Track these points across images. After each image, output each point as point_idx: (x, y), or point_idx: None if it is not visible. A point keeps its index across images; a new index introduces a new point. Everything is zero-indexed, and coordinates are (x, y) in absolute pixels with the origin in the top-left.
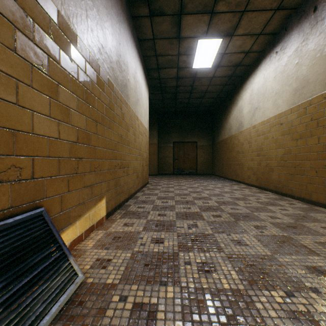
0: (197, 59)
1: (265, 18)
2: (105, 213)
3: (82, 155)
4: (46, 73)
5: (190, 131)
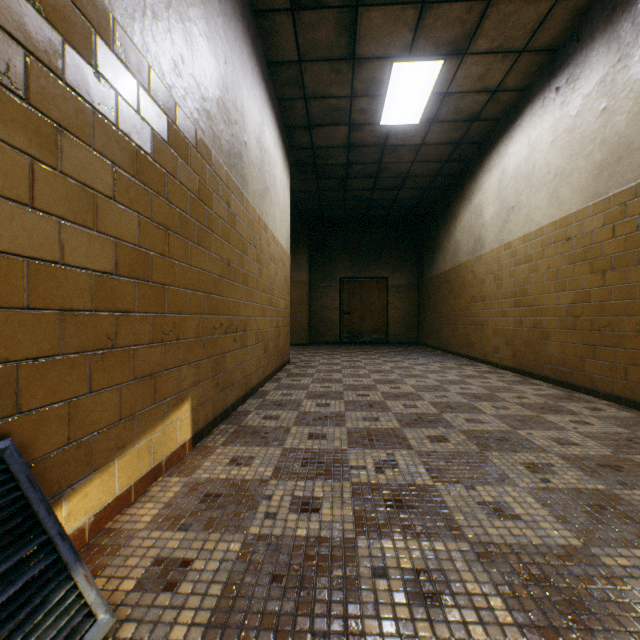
0: (391, 105)
1: (536, 15)
2: (190, 433)
3: (130, 304)
4: (19, 95)
5: (374, 257)
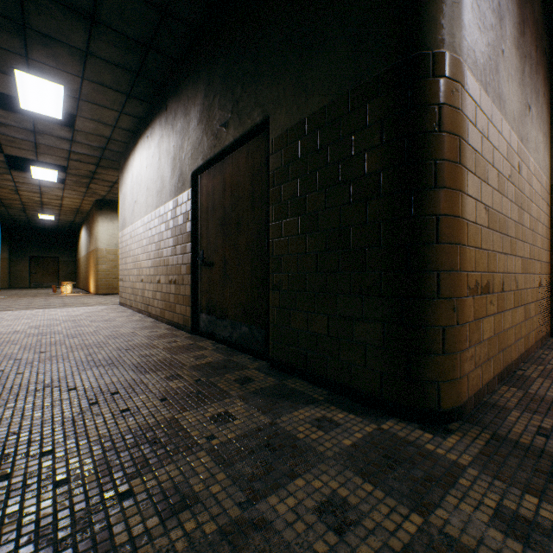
0: (42, 217)
1: (73, 216)
2: None
3: None
4: None
5: (51, 247)
